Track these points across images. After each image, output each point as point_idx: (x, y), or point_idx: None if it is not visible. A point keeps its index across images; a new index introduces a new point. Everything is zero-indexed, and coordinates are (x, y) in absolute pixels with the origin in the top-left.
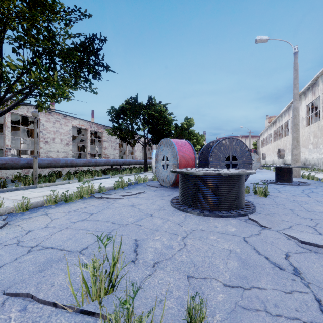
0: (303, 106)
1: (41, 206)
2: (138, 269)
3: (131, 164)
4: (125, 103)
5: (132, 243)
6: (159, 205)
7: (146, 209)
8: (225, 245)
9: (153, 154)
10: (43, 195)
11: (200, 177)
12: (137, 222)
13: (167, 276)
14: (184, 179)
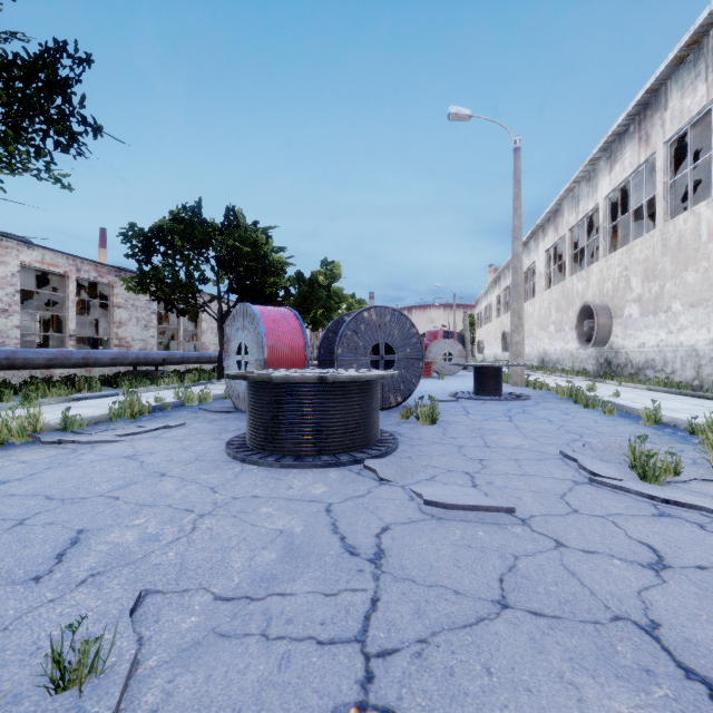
0: (540, 251)
1: None
2: (31, 592)
3: (187, 362)
4: (172, 217)
5: (66, 538)
6: (198, 452)
7: (160, 461)
8: (279, 522)
9: None
10: None
11: (279, 388)
12: (115, 491)
13: (94, 597)
14: (253, 393)
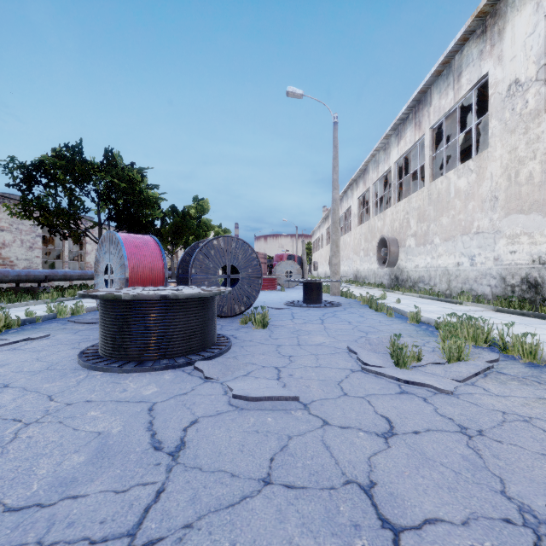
0: (355, 198)
1: None
2: None
3: (69, 279)
4: (54, 154)
5: None
6: (51, 362)
7: (8, 373)
8: (101, 424)
9: None
10: None
11: (125, 304)
12: None
13: None
14: (103, 309)
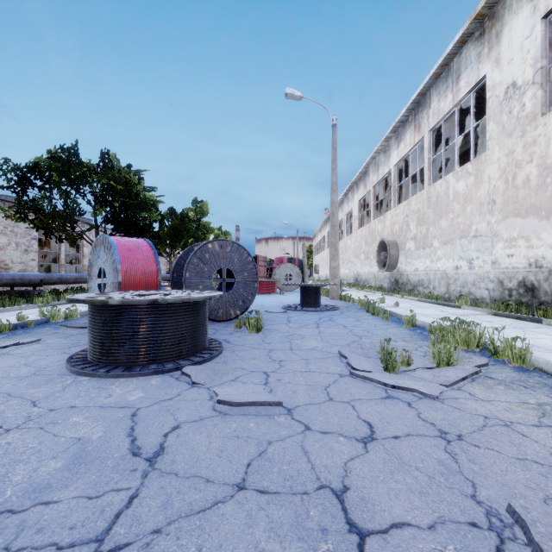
0: (355, 200)
1: None
2: None
3: (65, 282)
4: (50, 156)
5: None
6: (39, 367)
7: None
8: (82, 430)
9: None
10: None
11: (113, 309)
12: None
13: None
14: (91, 314)
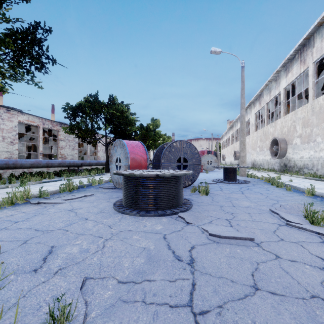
0: (252, 113)
1: None
2: (34, 277)
3: (91, 165)
4: (85, 100)
5: (46, 250)
6: (101, 208)
7: (84, 212)
8: (143, 243)
9: None
10: None
11: (138, 179)
12: (65, 227)
13: (63, 281)
14: (126, 181)
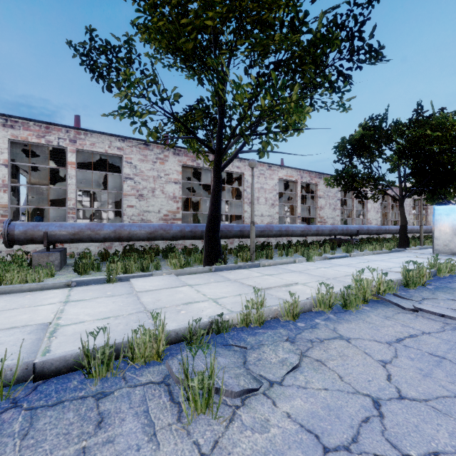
0: None
1: (308, 311)
2: None
3: (370, 233)
4: (360, 128)
5: None
6: None
7: None
8: None
9: (434, 213)
10: (284, 282)
11: None
12: None
13: None
14: None
